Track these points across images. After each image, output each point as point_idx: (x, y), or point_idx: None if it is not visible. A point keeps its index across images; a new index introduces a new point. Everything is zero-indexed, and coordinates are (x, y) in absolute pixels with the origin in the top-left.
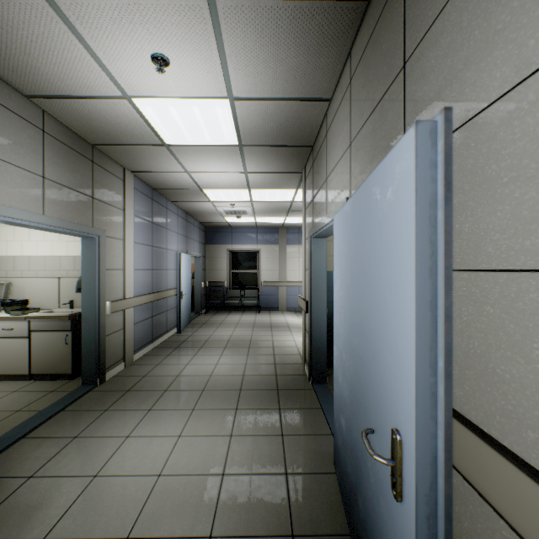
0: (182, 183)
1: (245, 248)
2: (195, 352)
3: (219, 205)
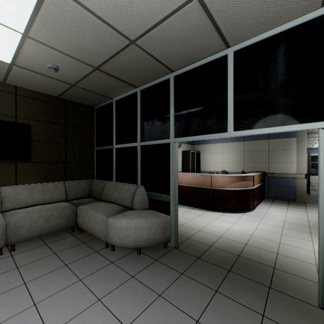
0: (310, 144)
1: (317, 155)
2: (314, 179)
3: (314, 145)
